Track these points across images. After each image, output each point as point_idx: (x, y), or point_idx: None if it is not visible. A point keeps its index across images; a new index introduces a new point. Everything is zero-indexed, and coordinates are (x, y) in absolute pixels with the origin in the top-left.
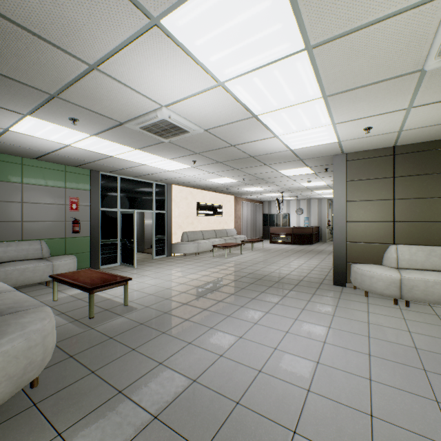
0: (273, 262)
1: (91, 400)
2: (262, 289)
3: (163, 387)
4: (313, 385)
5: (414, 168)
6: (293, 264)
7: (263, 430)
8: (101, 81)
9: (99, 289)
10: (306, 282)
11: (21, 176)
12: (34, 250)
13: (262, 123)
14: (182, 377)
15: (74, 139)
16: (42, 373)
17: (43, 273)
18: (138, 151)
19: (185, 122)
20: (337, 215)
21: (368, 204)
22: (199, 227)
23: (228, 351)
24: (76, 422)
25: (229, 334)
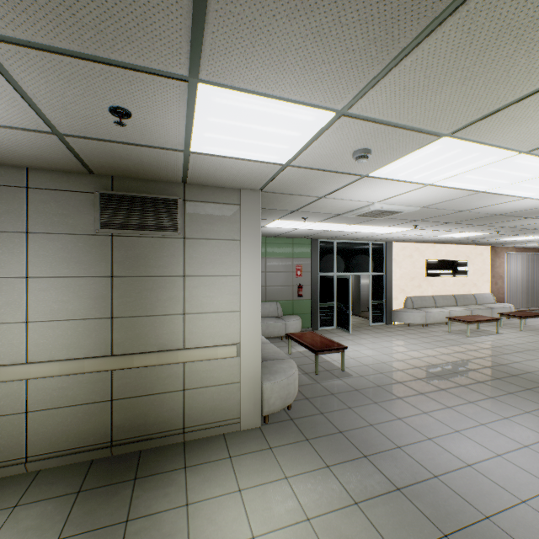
0: None
1: (322, 429)
2: (511, 388)
3: (372, 441)
4: (532, 500)
5: None
6: None
7: (454, 502)
8: (326, 201)
9: (322, 352)
10: None
11: (264, 252)
12: (273, 310)
13: (496, 193)
14: (388, 441)
15: (302, 225)
16: (291, 403)
17: (279, 329)
18: (353, 226)
19: (398, 207)
20: None
21: None
22: (429, 290)
23: (437, 438)
24: (315, 437)
25: (443, 424)
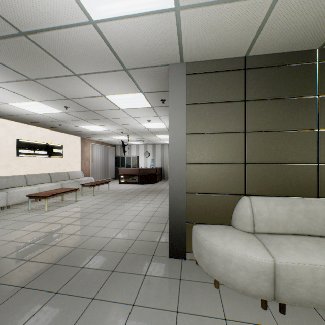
0: (106, 212)
1: None
2: (26, 312)
3: None
4: None
5: (269, 89)
6: (129, 214)
7: None
8: None
9: None
10: (132, 258)
11: None
12: None
13: None
14: None
15: None
16: None
17: None
18: None
19: None
20: (174, 153)
21: (214, 138)
22: (22, 170)
23: None
24: None
25: None
